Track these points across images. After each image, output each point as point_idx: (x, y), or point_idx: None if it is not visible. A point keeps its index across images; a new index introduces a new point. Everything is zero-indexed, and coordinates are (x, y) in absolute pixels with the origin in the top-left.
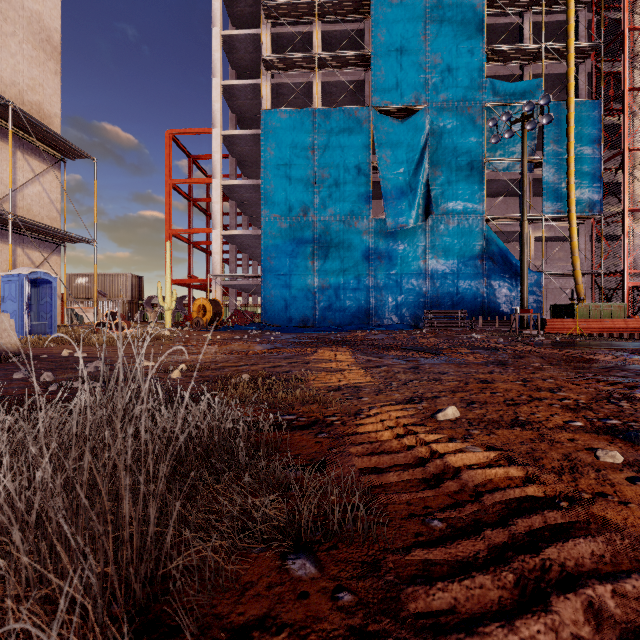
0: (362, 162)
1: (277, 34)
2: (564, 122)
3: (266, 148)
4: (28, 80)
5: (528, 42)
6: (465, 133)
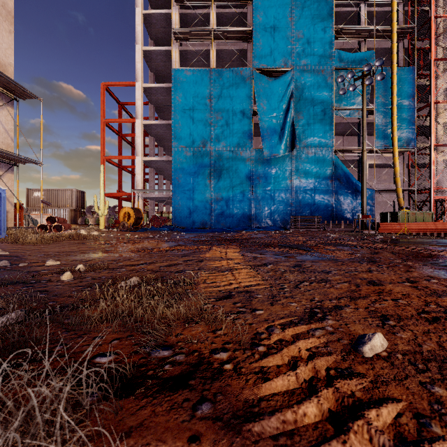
0: (246, 108)
1: (184, 14)
2: (389, 82)
3: (175, 97)
4: None
5: (364, 25)
6: (320, 88)
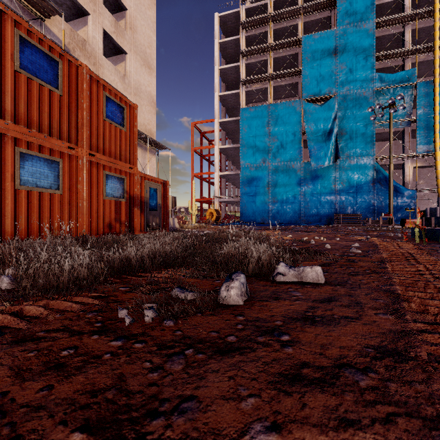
0: (296, 131)
1: (248, 63)
2: (432, 93)
3: (242, 128)
4: (147, 121)
5: (408, 43)
6: (361, 108)
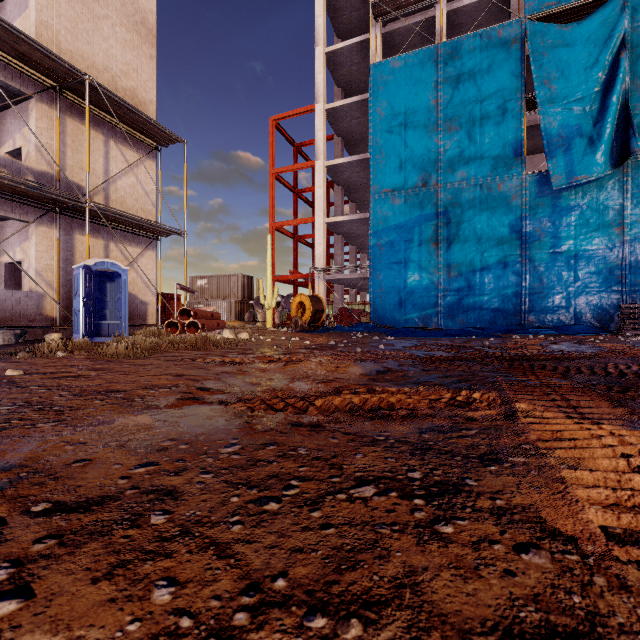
0: (509, 99)
1: None
2: None
3: (375, 110)
4: (122, 65)
5: None
6: None
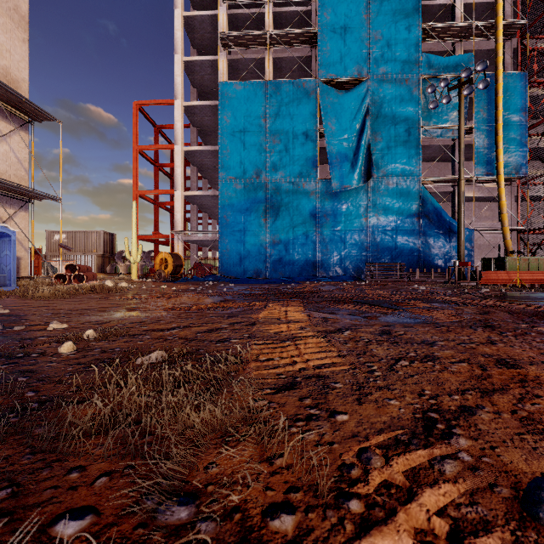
0: (309, 129)
1: (233, 15)
2: (493, 92)
3: (223, 117)
4: None
5: (459, 21)
6: (403, 103)
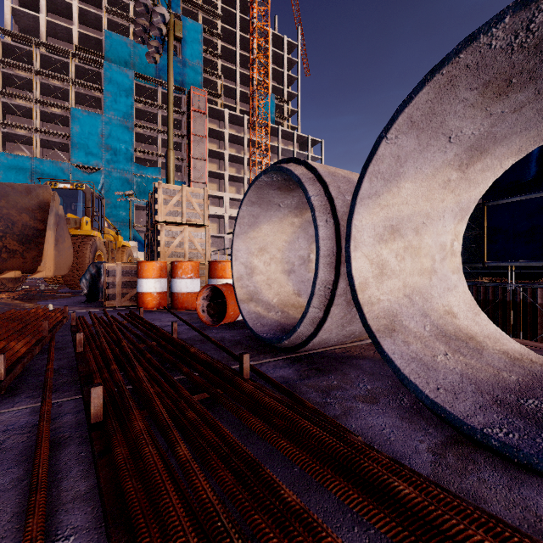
0: None
1: (6, 102)
2: None
3: None
4: None
5: (160, 147)
6: (124, 185)
